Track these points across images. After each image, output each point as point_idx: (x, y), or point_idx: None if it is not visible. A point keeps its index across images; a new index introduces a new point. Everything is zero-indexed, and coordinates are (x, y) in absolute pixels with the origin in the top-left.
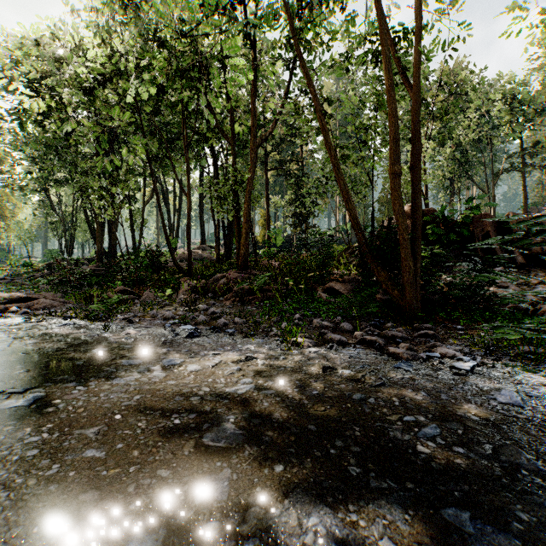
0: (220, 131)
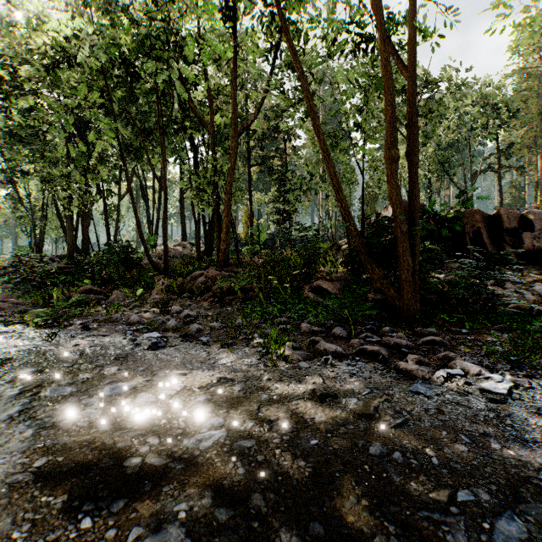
0: (199, 118)
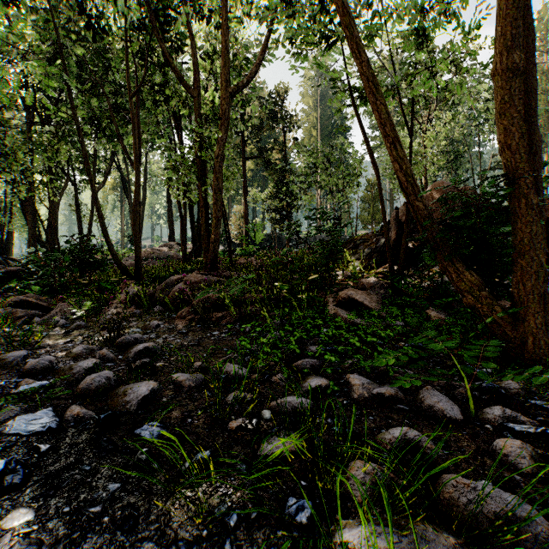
0: (180, 77)
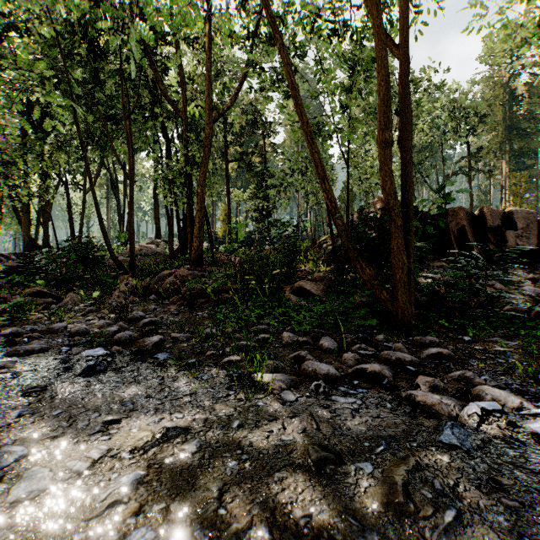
0: (169, 102)
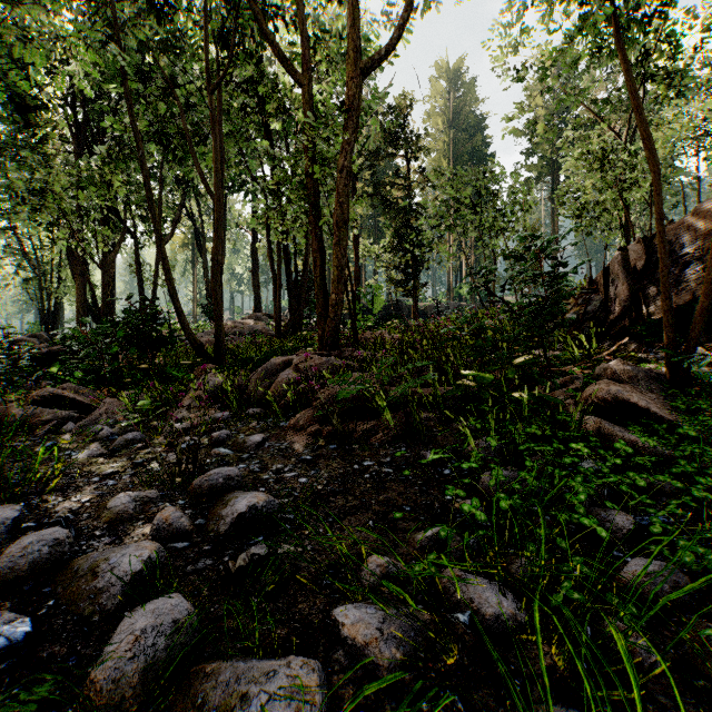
0: (281, 57)
